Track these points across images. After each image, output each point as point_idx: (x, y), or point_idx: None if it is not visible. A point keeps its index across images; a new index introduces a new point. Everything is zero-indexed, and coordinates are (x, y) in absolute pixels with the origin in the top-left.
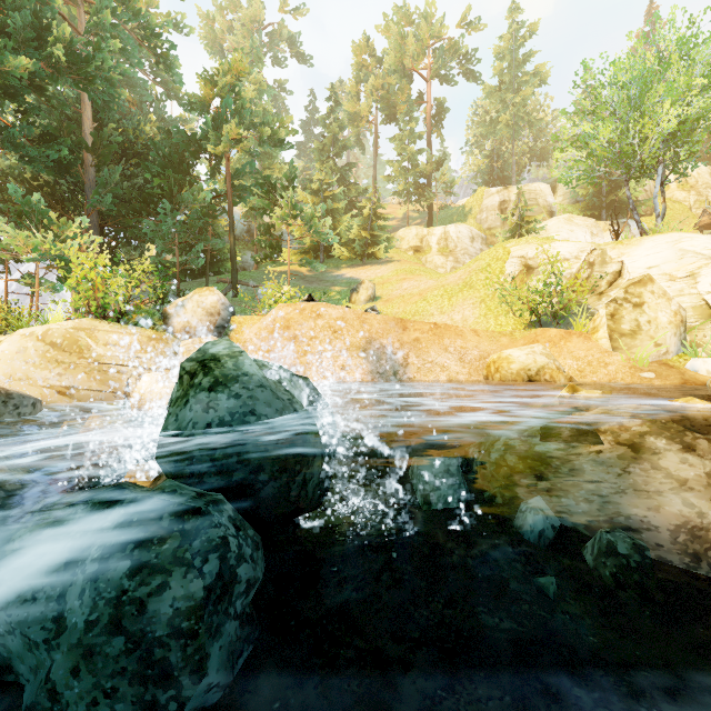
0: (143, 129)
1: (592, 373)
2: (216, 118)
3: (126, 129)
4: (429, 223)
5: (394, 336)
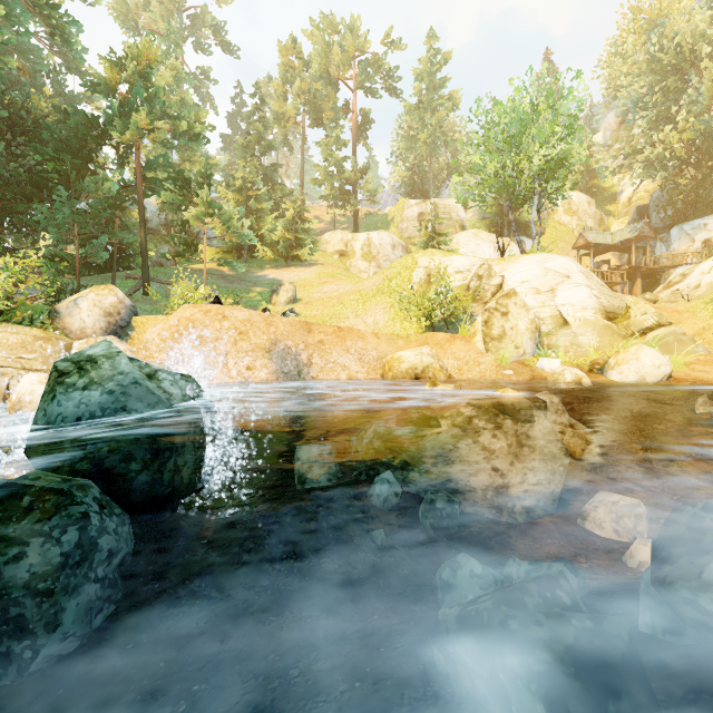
0: (36, 104)
1: (468, 371)
2: (124, 103)
3: (12, 102)
4: (354, 229)
5: (300, 337)
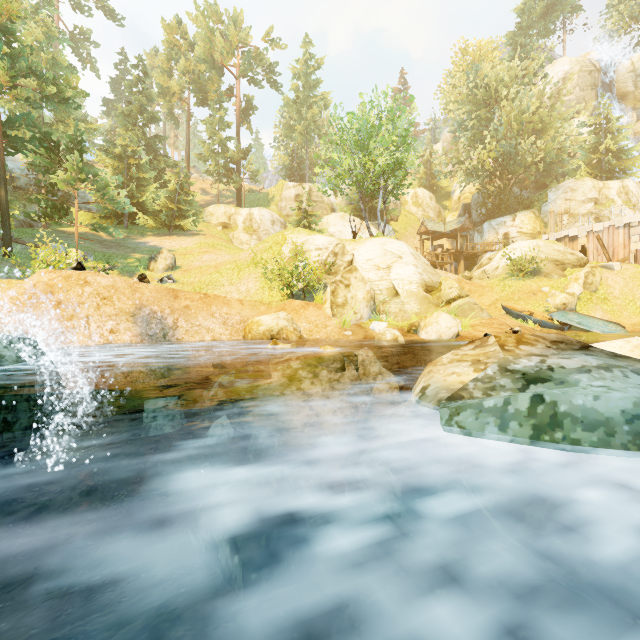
0: None
1: (317, 333)
2: None
3: None
4: (238, 204)
5: (166, 303)
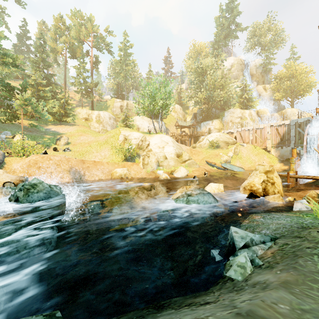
0: None
1: (138, 175)
2: None
3: None
4: (92, 108)
5: (80, 165)
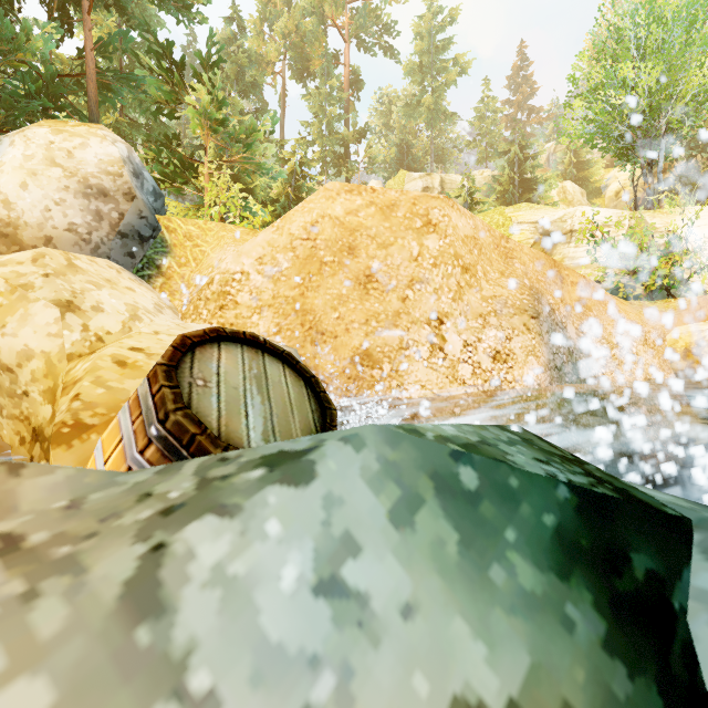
0: None
1: None
2: None
3: None
4: None
5: (555, 290)
